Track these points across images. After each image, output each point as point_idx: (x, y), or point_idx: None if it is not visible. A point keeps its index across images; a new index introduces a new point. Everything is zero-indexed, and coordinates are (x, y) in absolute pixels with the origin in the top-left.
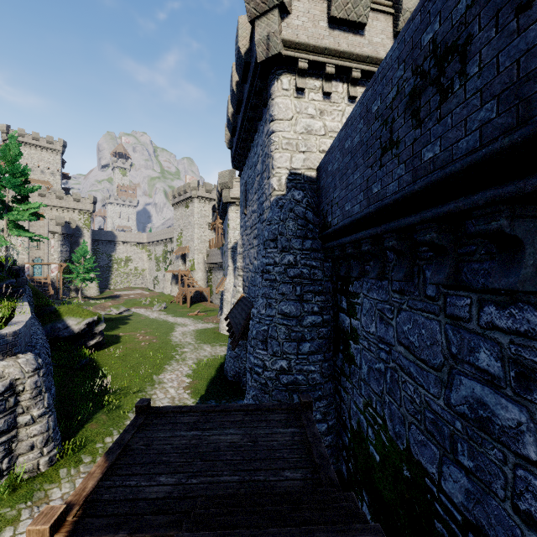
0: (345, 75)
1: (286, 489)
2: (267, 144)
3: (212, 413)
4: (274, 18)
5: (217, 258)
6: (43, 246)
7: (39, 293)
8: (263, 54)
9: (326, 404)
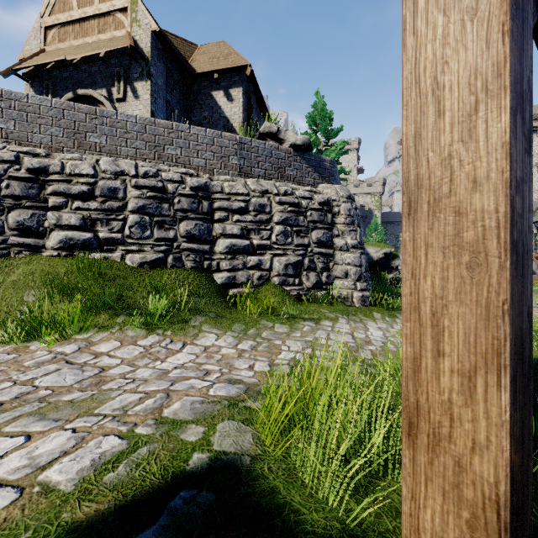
0: None
1: None
2: None
3: None
4: None
5: None
6: None
7: None
8: None
9: None
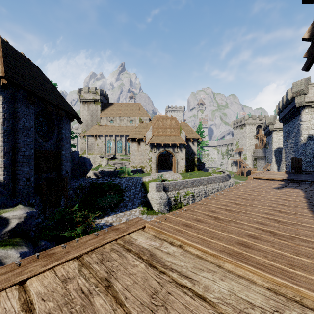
0: None
1: None
2: (299, 126)
3: None
4: (302, 97)
5: (261, 154)
6: None
7: None
8: (298, 106)
9: None
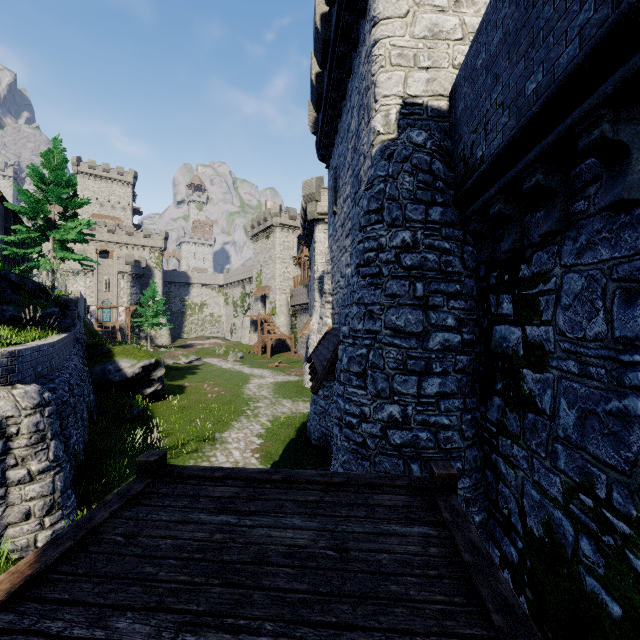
0: None
1: None
2: (365, 73)
3: (266, 483)
4: None
5: (303, 298)
6: (112, 288)
7: (99, 335)
8: None
9: (469, 485)
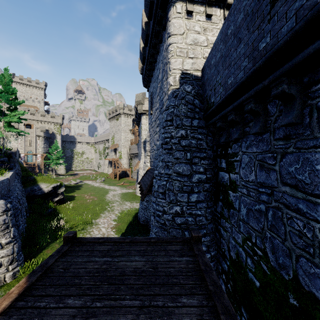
0: (222, 3)
1: (184, 317)
2: (165, 56)
3: (122, 243)
4: None
5: (135, 150)
6: (33, 144)
7: (27, 170)
8: None
9: (209, 240)
